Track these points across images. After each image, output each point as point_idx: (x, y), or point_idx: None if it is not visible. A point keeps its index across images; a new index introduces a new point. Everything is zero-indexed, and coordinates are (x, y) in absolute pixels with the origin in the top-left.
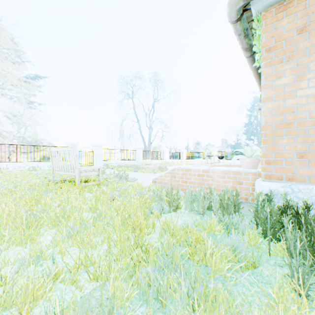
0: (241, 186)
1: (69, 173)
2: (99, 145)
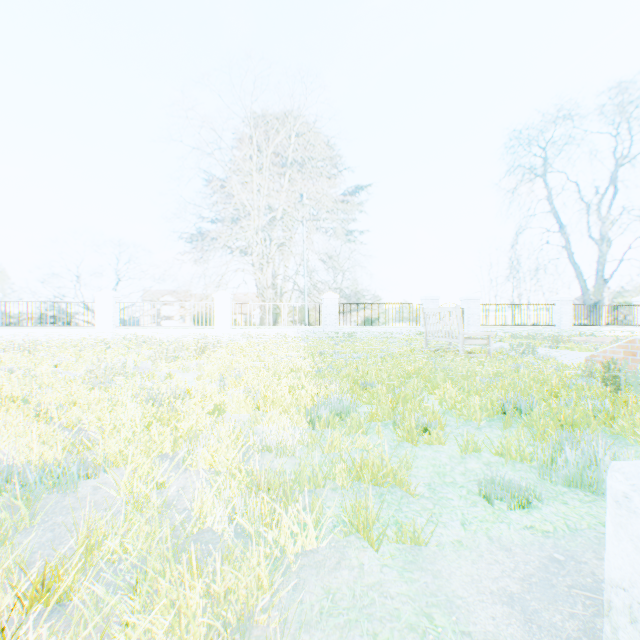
0: None
1: (448, 339)
2: (473, 299)
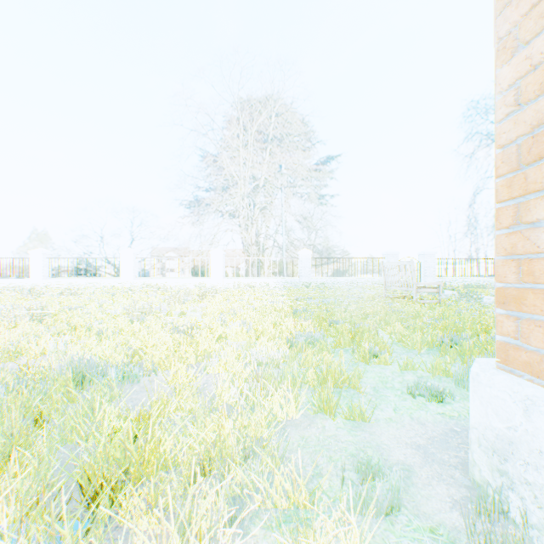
0: None
1: (404, 288)
2: (429, 254)
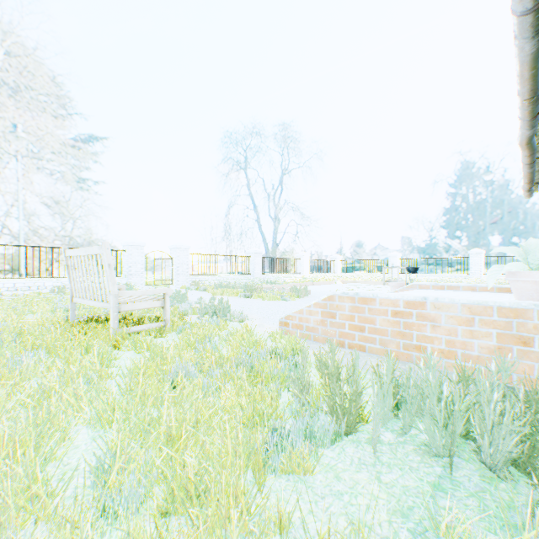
0: (529, 349)
1: (99, 303)
2: (183, 248)
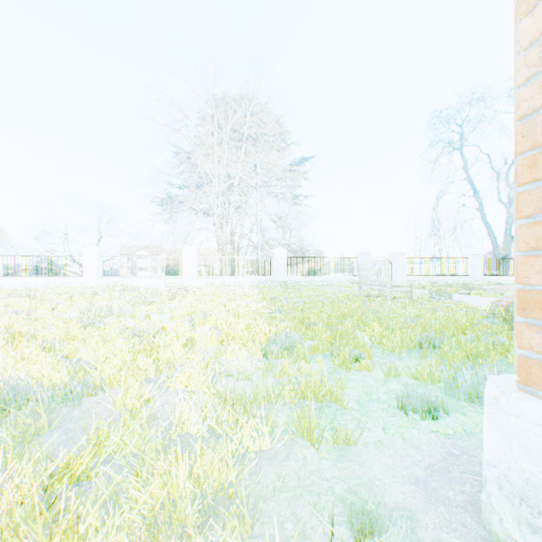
0: None
1: (378, 287)
2: (399, 253)
